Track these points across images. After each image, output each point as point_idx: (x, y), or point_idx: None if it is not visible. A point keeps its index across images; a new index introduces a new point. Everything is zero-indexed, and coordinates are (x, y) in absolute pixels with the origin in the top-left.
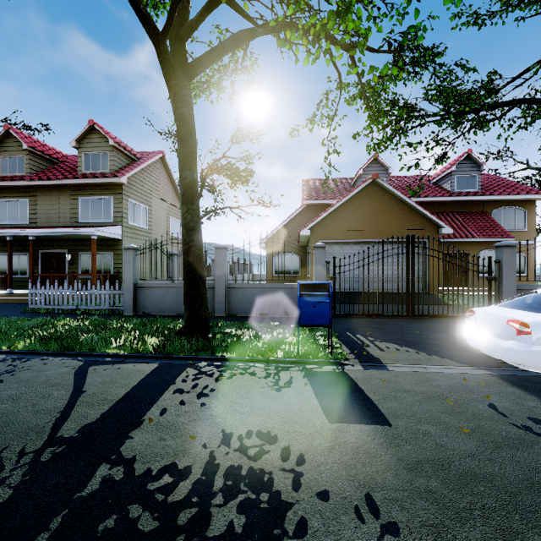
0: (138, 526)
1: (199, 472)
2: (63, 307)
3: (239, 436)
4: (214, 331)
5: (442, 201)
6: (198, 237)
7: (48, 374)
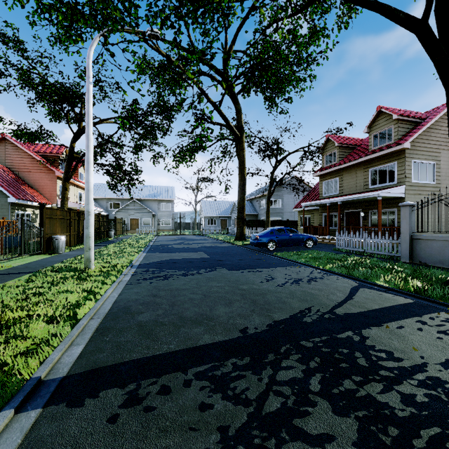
0: (356, 359)
1: (406, 364)
2: (355, 249)
3: None
4: None
5: None
6: None
7: (337, 285)
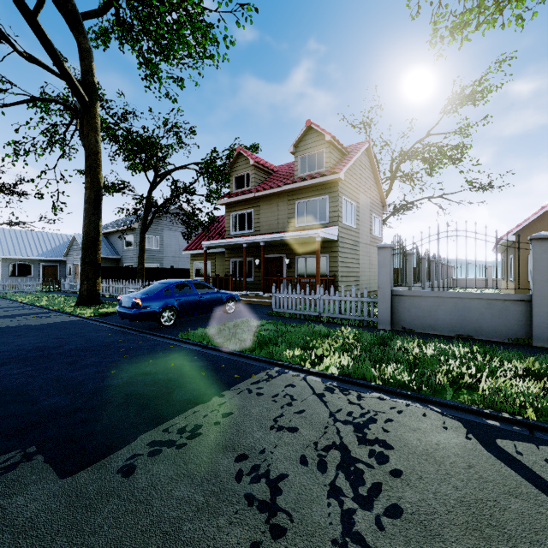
0: None
1: None
2: (305, 312)
3: None
4: None
5: None
6: None
7: (446, 446)
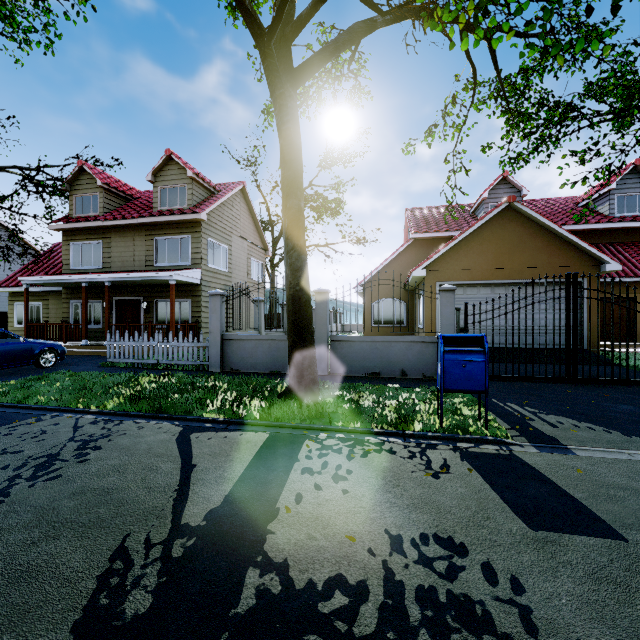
0: None
1: (379, 592)
2: (143, 361)
3: (412, 541)
4: (322, 394)
5: (597, 229)
6: (305, 279)
7: (148, 441)
